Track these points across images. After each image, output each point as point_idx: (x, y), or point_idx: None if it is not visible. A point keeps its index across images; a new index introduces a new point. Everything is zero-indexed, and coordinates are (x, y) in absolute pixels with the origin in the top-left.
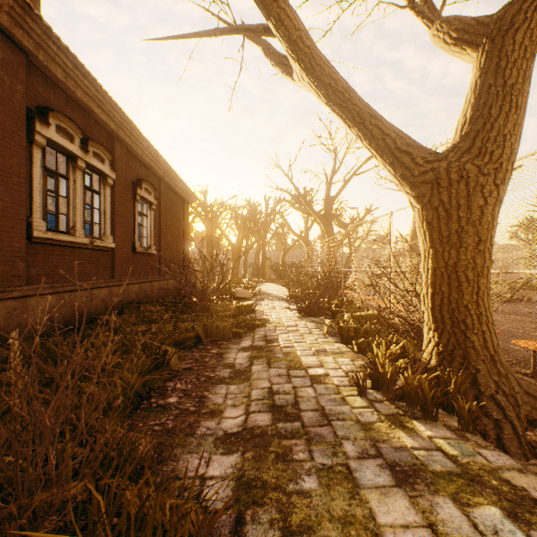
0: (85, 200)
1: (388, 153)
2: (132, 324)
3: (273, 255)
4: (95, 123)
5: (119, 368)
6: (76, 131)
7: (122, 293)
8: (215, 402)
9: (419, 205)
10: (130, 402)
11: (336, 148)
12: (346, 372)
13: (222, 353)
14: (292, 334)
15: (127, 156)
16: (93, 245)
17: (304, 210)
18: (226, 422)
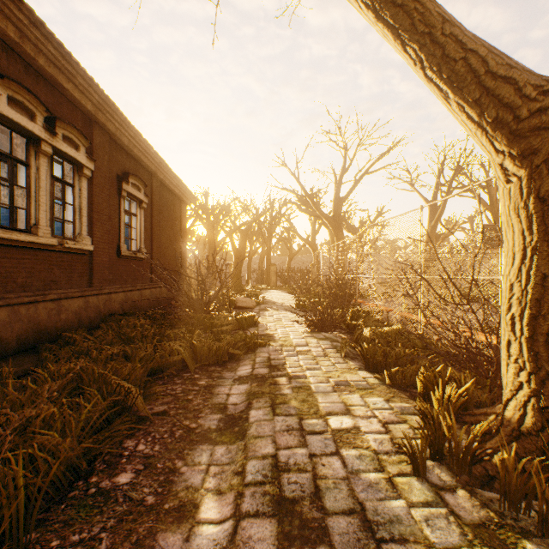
0: (52, 193)
1: (472, 84)
2: (104, 344)
3: (279, 260)
4: (66, 102)
5: (51, 423)
6: (38, 107)
7: (102, 303)
8: (189, 483)
9: (523, 171)
10: (39, 500)
11: (346, 144)
12: (384, 425)
13: (212, 386)
14: (302, 356)
15: (110, 145)
16: (64, 247)
17: (311, 212)
18: (201, 535)
